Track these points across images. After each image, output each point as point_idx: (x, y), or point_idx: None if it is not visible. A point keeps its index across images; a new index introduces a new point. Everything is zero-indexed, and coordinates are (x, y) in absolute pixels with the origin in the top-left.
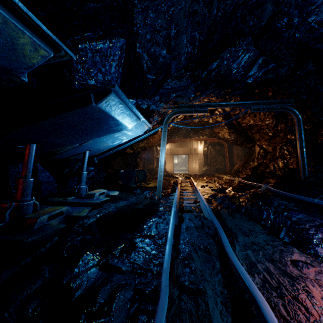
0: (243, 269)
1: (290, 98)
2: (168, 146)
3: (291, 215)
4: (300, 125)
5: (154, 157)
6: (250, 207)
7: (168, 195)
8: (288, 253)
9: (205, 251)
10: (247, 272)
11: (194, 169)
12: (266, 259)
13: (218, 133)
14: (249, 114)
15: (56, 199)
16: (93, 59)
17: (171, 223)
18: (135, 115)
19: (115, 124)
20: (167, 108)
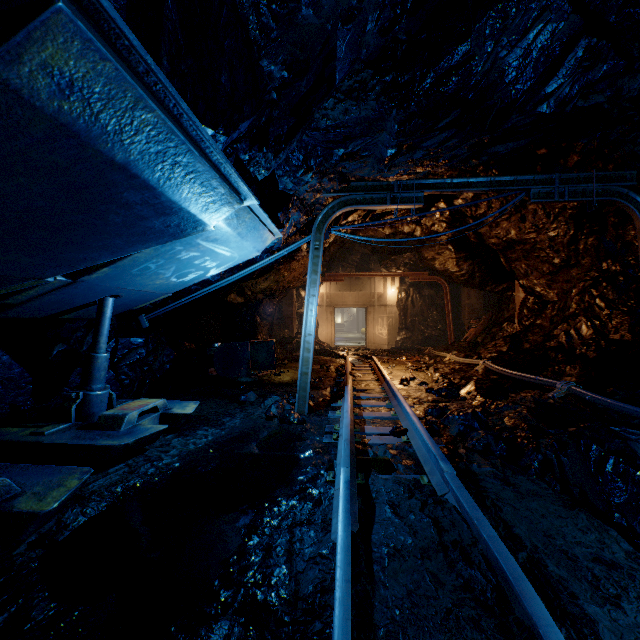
0: None
1: (626, 168)
2: (324, 289)
3: None
4: None
5: (293, 313)
6: (555, 456)
7: (324, 407)
8: None
9: None
10: None
11: (378, 337)
12: None
13: (433, 260)
14: (508, 216)
15: (12, 431)
16: None
17: (341, 547)
18: (220, 180)
19: (152, 206)
20: (323, 191)
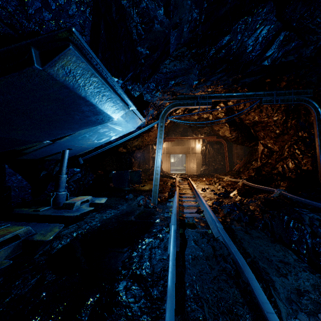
0: None
1: (308, 88)
2: (165, 145)
3: None
4: (319, 120)
5: (149, 157)
6: (269, 221)
7: (165, 201)
8: None
9: (231, 320)
10: None
11: (192, 169)
12: None
13: (218, 131)
14: (254, 110)
15: (25, 210)
16: None
17: (172, 254)
18: (120, 100)
19: (92, 112)
20: (164, 99)
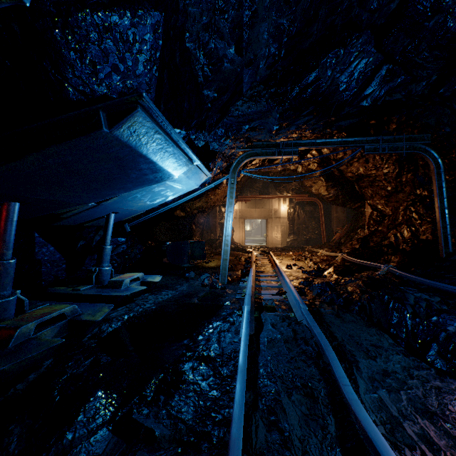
0: (384, 442)
1: (424, 132)
2: (237, 206)
3: (444, 321)
4: (439, 175)
5: (216, 223)
6: (367, 303)
7: (237, 281)
8: (453, 395)
9: (305, 393)
10: (388, 443)
11: (275, 239)
12: (416, 409)
13: (311, 187)
14: (357, 159)
15: (62, 288)
16: (100, 45)
17: (244, 334)
18: (184, 155)
19: (151, 169)
20: (236, 148)
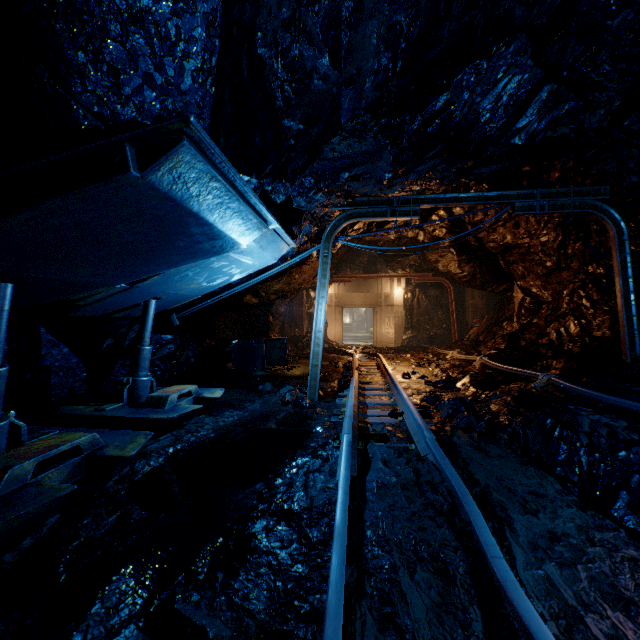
0: None
1: (601, 183)
2: (333, 290)
3: (638, 458)
4: (622, 244)
5: (303, 313)
6: (521, 429)
7: (332, 396)
8: None
9: (436, 569)
10: None
11: (385, 336)
12: (602, 594)
13: (436, 263)
14: (503, 222)
15: (79, 408)
16: (125, 42)
17: (343, 478)
18: (255, 214)
19: (206, 235)
20: (331, 205)
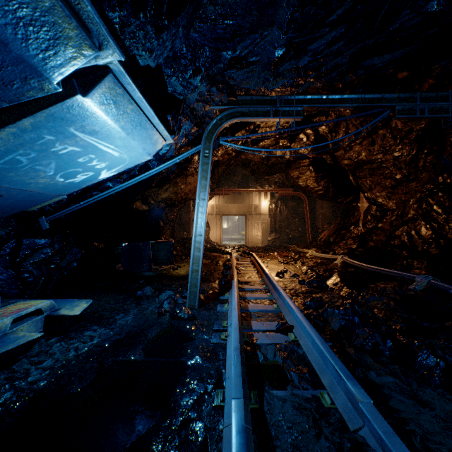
0: None
1: None
2: (214, 201)
3: None
4: None
5: (190, 219)
6: None
7: (213, 300)
8: None
9: None
10: None
11: (255, 238)
12: None
13: (298, 179)
14: (361, 140)
15: None
16: None
17: None
18: None
19: None
20: (212, 103)
